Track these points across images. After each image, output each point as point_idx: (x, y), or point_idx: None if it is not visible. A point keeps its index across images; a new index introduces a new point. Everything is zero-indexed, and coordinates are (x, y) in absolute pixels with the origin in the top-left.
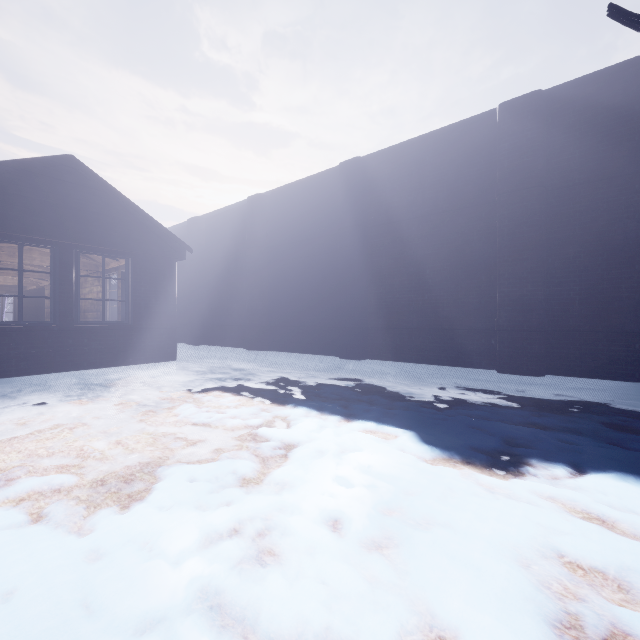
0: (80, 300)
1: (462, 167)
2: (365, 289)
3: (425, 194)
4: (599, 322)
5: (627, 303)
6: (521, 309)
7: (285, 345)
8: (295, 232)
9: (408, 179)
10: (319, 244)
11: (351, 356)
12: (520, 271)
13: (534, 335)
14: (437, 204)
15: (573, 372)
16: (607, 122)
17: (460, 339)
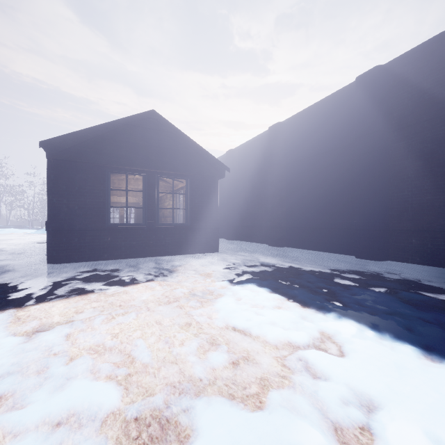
0: (163, 210)
1: None
2: (385, 192)
3: None
4: None
5: None
6: None
7: (300, 243)
8: (309, 148)
9: (444, 72)
10: (333, 155)
11: (370, 256)
12: None
13: None
14: None
15: None
16: None
17: None
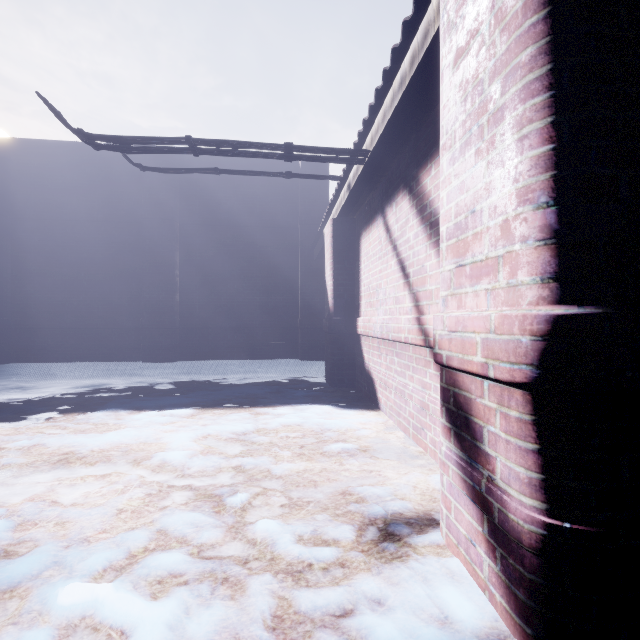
0: None
1: (116, 186)
2: (6, 286)
3: (80, 200)
4: (210, 321)
5: (224, 309)
6: (159, 311)
7: None
8: None
9: (62, 180)
10: None
11: None
12: (158, 282)
13: (167, 331)
14: (92, 212)
15: (196, 357)
16: (214, 187)
17: (114, 337)
